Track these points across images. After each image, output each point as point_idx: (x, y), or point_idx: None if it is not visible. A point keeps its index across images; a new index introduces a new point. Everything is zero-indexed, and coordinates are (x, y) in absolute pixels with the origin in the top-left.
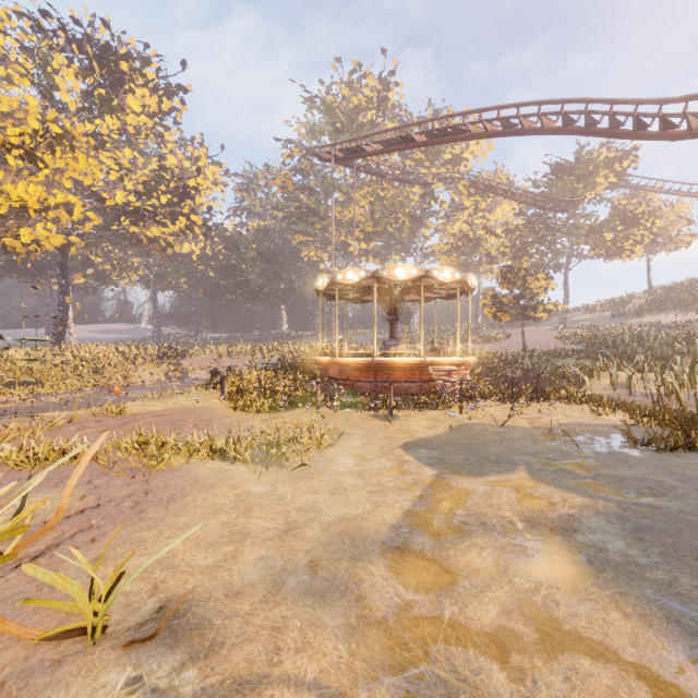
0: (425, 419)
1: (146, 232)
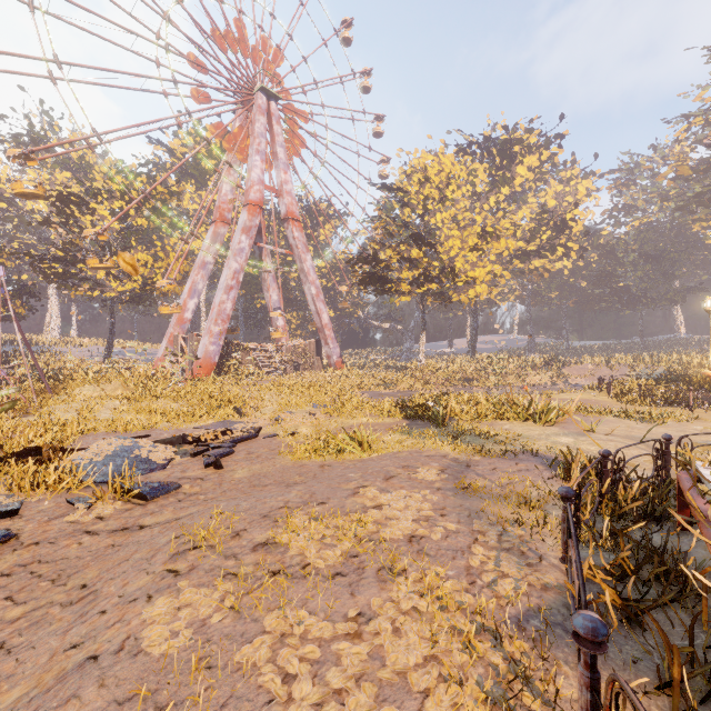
0: None
1: (529, 266)
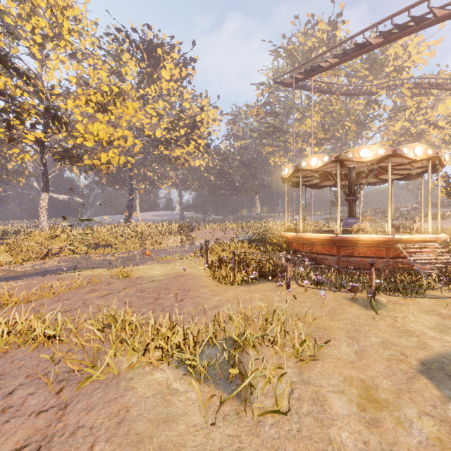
0: (422, 311)
1: (173, 154)
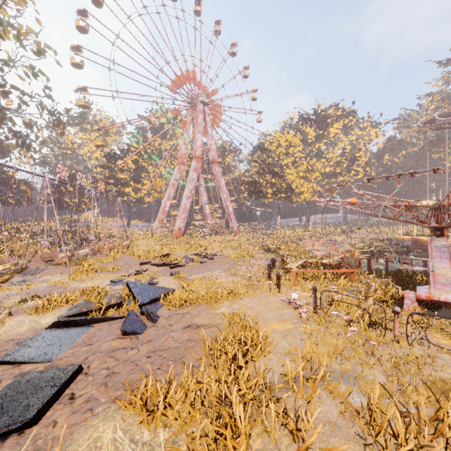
0: None
1: (337, 179)
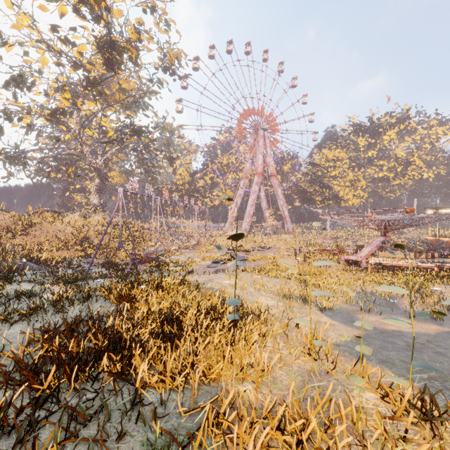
0: None
1: (392, 183)
